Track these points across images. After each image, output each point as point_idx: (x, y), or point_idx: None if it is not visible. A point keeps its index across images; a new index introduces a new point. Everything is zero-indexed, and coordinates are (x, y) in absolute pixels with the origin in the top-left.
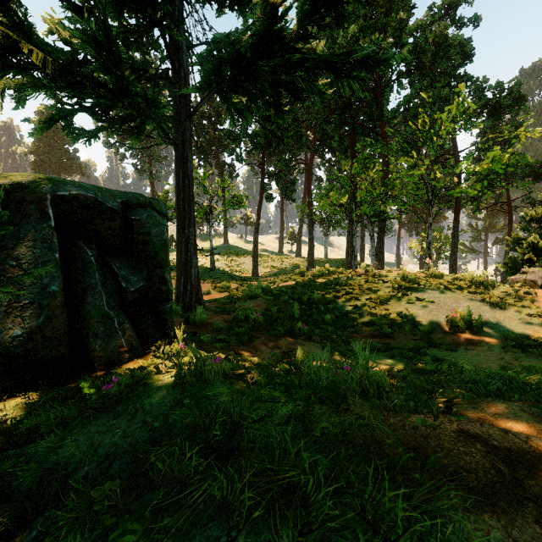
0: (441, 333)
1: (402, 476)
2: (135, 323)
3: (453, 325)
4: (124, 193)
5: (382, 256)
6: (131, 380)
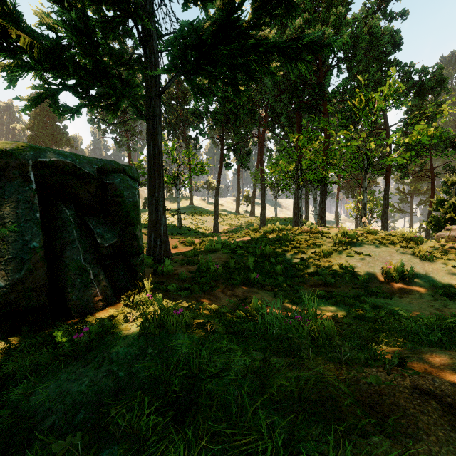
0: (377, 282)
1: (361, 439)
2: (109, 275)
3: (388, 276)
4: (100, 160)
5: (324, 215)
6: (101, 329)
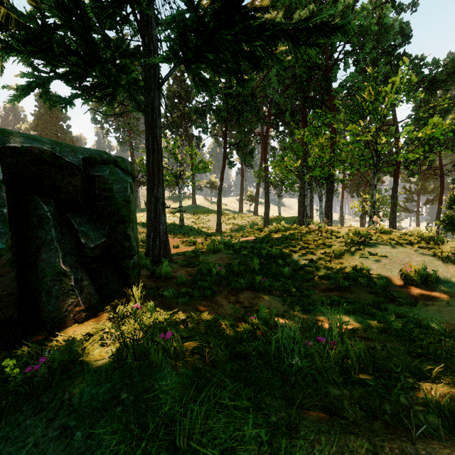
0: (397, 287)
1: None
2: (96, 280)
3: (408, 279)
4: (87, 150)
5: (330, 214)
6: (67, 357)
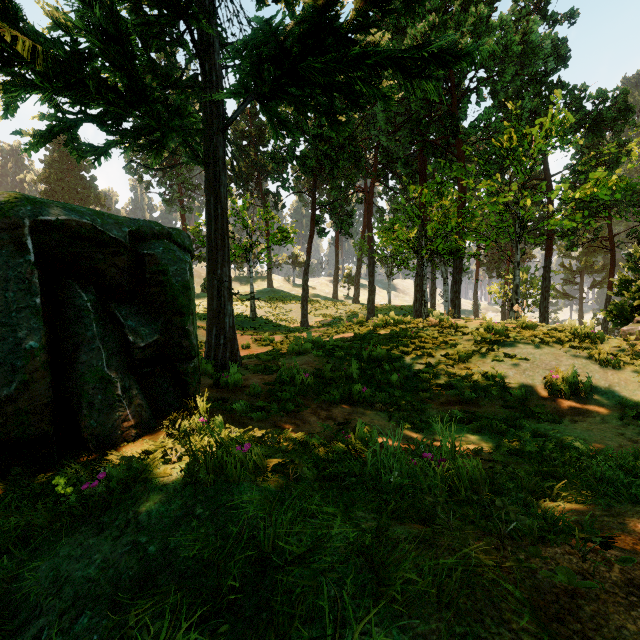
0: (539, 399)
1: None
2: (146, 389)
3: (554, 389)
4: (134, 220)
5: (458, 302)
6: (126, 474)
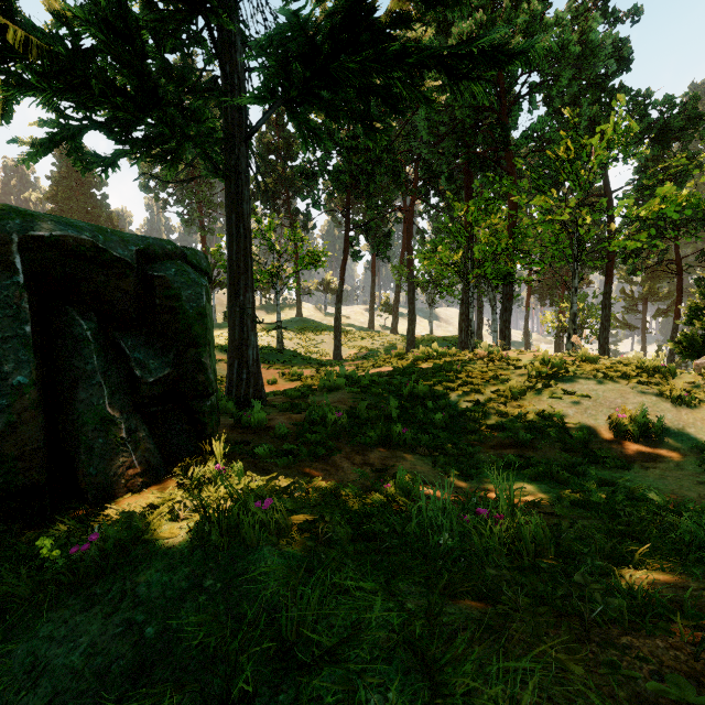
0: (603, 441)
1: None
2: (156, 430)
3: (620, 430)
4: (143, 238)
5: (508, 332)
6: (125, 534)
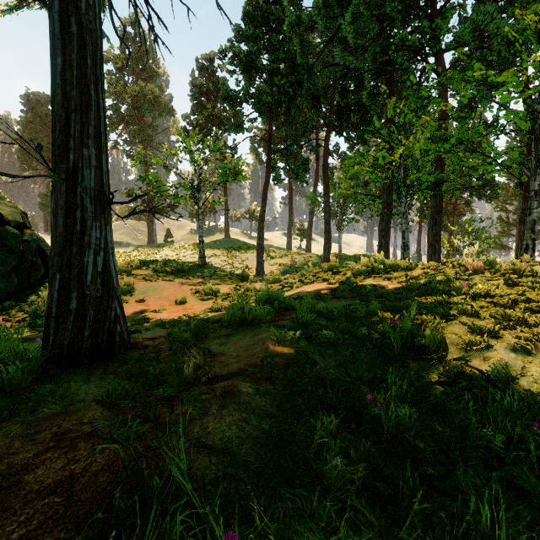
0: None
1: None
2: None
3: None
4: None
5: (438, 246)
6: None
